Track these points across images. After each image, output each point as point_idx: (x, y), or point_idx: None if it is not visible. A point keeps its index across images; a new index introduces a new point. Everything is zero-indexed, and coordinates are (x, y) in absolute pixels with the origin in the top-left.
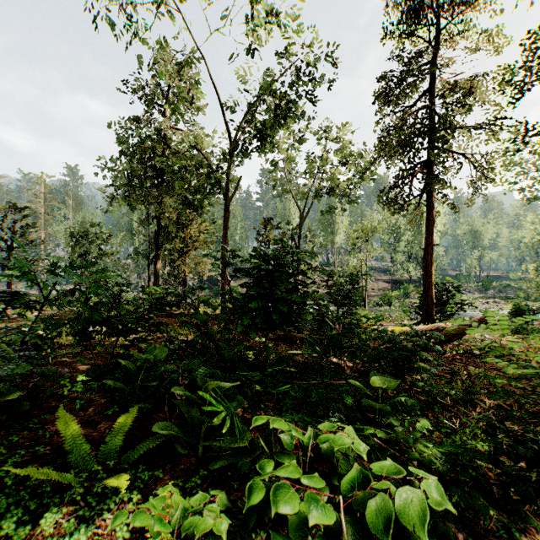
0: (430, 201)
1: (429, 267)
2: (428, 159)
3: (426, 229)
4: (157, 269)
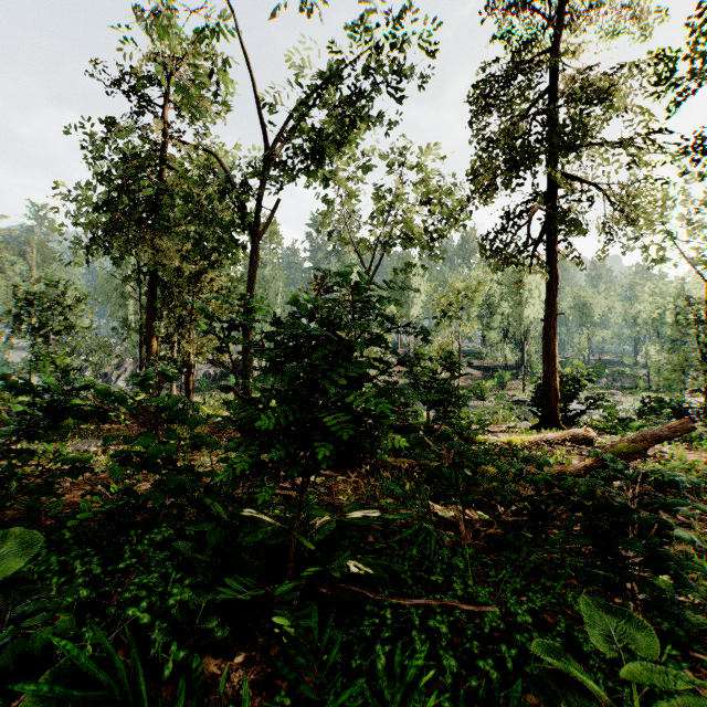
0: (553, 250)
1: (551, 346)
2: (549, 190)
3: (547, 292)
4: (152, 350)
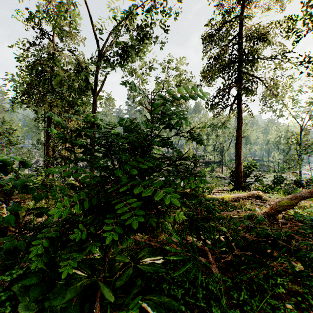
0: (240, 107)
1: (239, 152)
2: (238, 79)
3: (237, 127)
4: (49, 154)
